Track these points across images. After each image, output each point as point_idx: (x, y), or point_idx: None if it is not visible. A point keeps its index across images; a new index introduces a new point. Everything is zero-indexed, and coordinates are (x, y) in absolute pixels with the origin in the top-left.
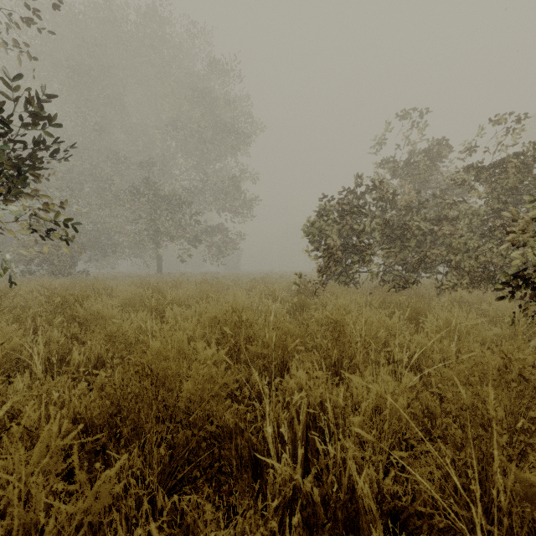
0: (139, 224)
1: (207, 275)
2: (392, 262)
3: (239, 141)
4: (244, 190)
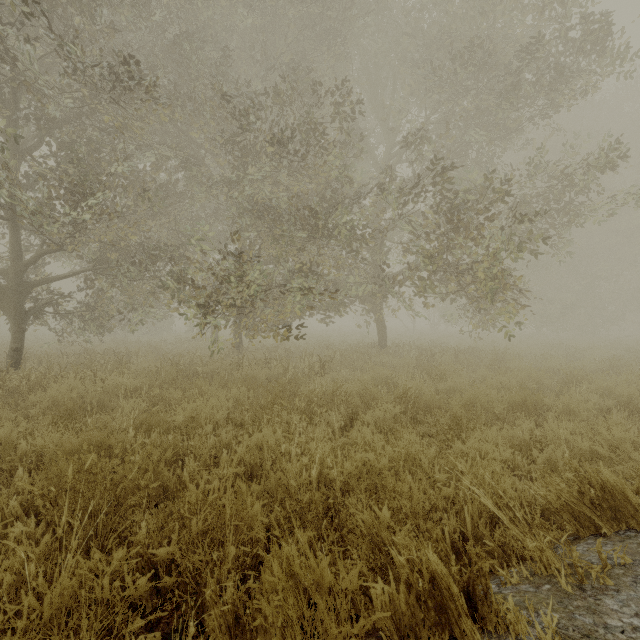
0: None
1: None
2: None
3: None
4: None
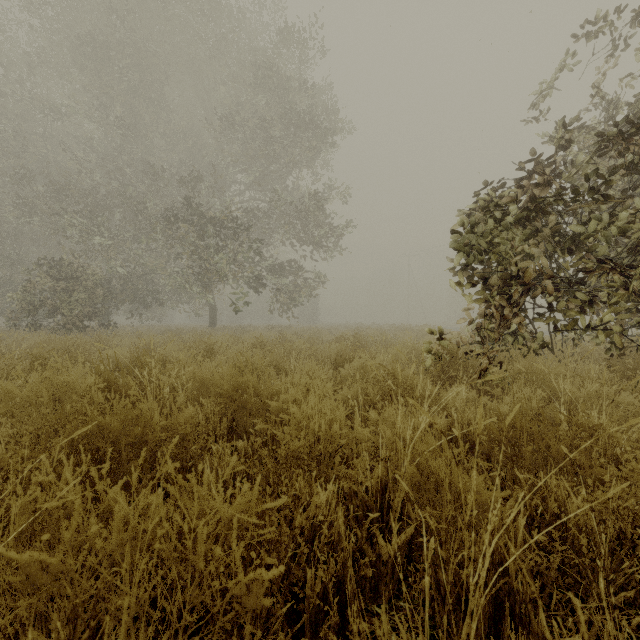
0: (180, 259)
1: (274, 329)
2: (633, 307)
3: (318, 138)
4: (325, 211)
